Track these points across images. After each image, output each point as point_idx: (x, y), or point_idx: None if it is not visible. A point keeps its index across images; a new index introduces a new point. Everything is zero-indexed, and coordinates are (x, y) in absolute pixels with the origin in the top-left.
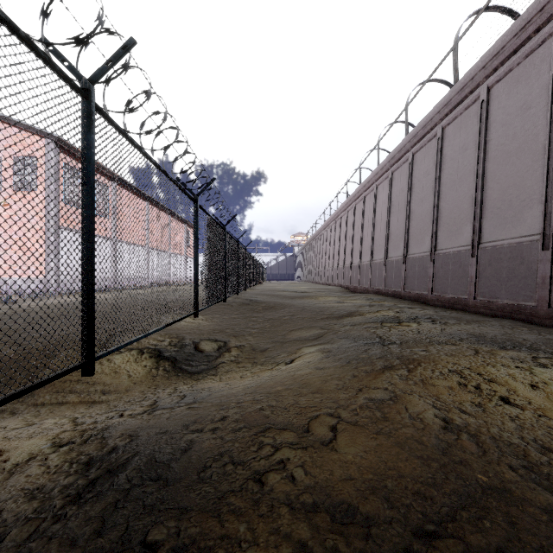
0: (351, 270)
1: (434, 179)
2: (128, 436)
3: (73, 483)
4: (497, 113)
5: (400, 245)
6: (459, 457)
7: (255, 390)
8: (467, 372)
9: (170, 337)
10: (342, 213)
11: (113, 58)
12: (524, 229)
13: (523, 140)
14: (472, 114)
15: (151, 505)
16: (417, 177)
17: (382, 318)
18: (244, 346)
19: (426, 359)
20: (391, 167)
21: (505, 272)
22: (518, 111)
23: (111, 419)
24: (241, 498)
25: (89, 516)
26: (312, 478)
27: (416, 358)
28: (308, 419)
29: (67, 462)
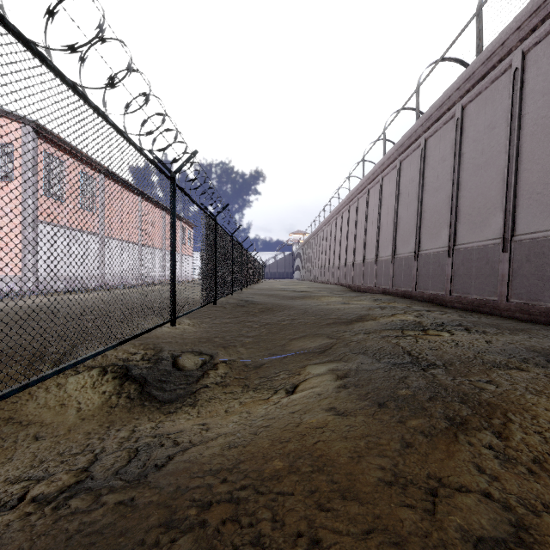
0: (353, 268)
1: (451, 165)
2: None
3: None
4: (535, 81)
5: (410, 241)
6: None
7: (237, 461)
8: None
9: (145, 348)
10: (343, 209)
11: None
12: None
13: None
14: (501, 86)
15: None
16: (431, 165)
17: (400, 324)
18: (234, 361)
19: (507, 402)
20: (400, 155)
21: None
22: None
23: None
24: None
25: None
26: None
27: (491, 400)
28: None
29: None
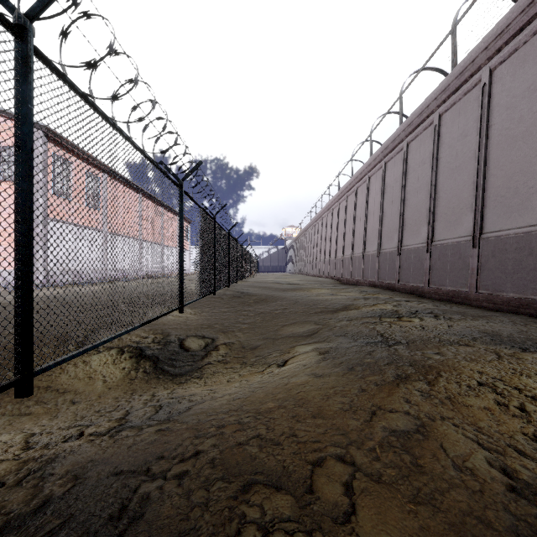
0: (343, 261)
1: (430, 168)
2: (72, 478)
3: None
4: (500, 96)
5: (394, 237)
6: None
7: (241, 405)
8: (502, 386)
9: (155, 333)
10: (334, 206)
11: None
12: (532, 218)
13: (530, 123)
14: (472, 99)
15: None
16: (412, 167)
17: (380, 312)
18: (233, 344)
19: (444, 365)
20: (385, 157)
21: (511, 264)
22: (525, 93)
23: (65, 442)
24: None
25: None
26: None
27: (433, 364)
28: (309, 467)
29: None
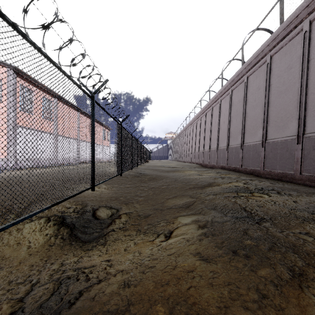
0: (203, 153)
1: (264, 91)
2: None
3: None
4: None
5: (238, 137)
6: None
7: (129, 304)
8: None
9: (76, 204)
10: (197, 119)
11: None
12: None
13: None
14: (295, 43)
15: None
16: (251, 92)
17: (235, 189)
18: (131, 212)
19: None
20: (231, 87)
21: None
22: None
23: None
24: None
25: None
26: None
27: None
28: None
29: None
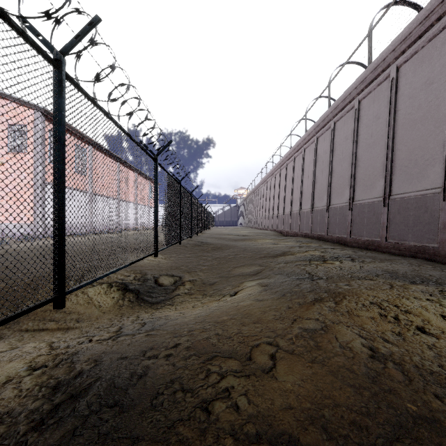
0: (283, 217)
1: (352, 143)
2: (93, 361)
3: (39, 408)
4: (404, 88)
5: (324, 197)
6: (388, 386)
7: (204, 319)
8: (386, 304)
9: (135, 273)
10: (276, 172)
11: (81, 33)
12: (427, 183)
13: (426, 110)
14: (383, 89)
15: (106, 433)
16: (338, 141)
17: (310, 257)
18: (195, 281)
19: (349, 292)
20: (317, 133)
21: (412, 219)
22: (423, 86)
23: (81, 344)
24: (189, 427)
25: (47, 444)
26: (255, 407)
27: (341, 291)
28: (250, 348)
29: (38, 386)
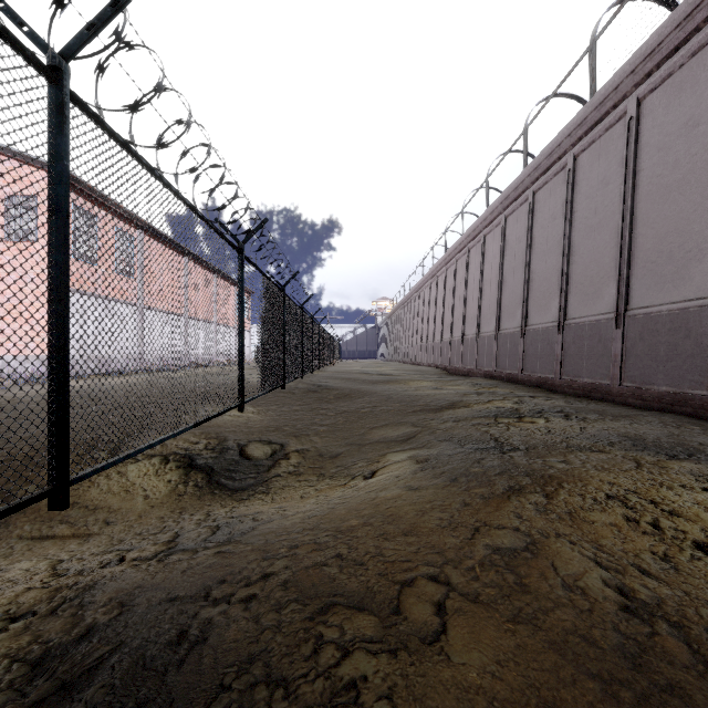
0: (451, 345)
1: (562, 224)
2: (117, 605)
3: None
4: (651, 134)
5: (517, 313)
6: (665, 677)
7: (318, 523)
8: (635, 500)
9: (207, 437)
10: (439, 272)
11: (97, 20)
12: (690, 290)
13: (688, 169)
14: (615, 136)
15: None
16: (540, 223)
17: (495, 411)
18: (307, 451)
19: (568, 475)
20: (505, 210)
21: (664, 349)
22: (682, 130)
23: (103, 568)
24: None
25: None
26: None
27: (554, 474)
28: (397, 587)
29: (7, 659)
